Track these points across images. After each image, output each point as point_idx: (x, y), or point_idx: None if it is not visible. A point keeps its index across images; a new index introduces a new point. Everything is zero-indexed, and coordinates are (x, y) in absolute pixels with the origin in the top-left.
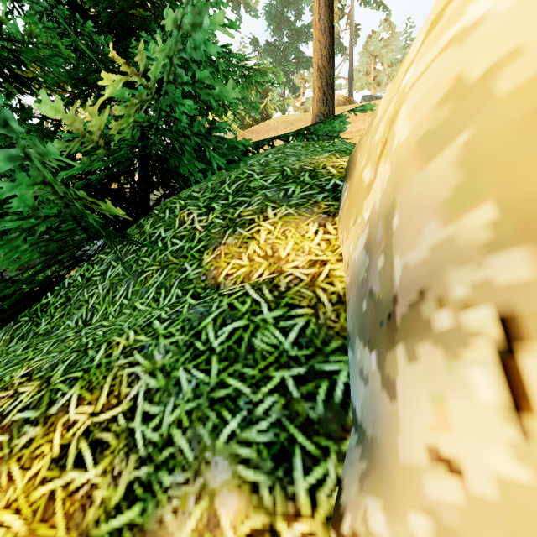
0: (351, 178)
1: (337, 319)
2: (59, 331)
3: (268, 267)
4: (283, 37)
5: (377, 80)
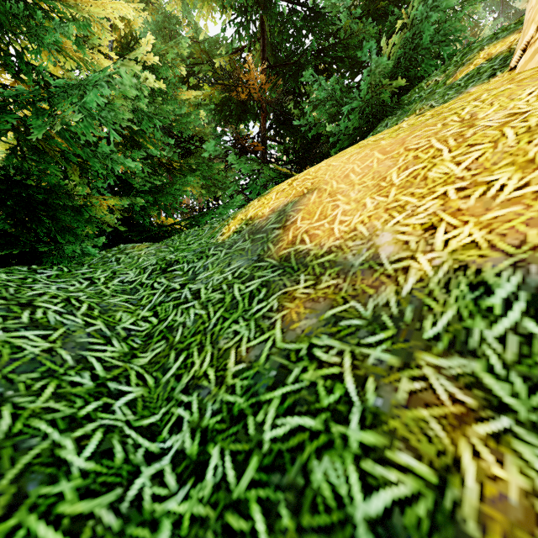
0: None
1: None
2: None
3: (485, 60)
4: None
5: None
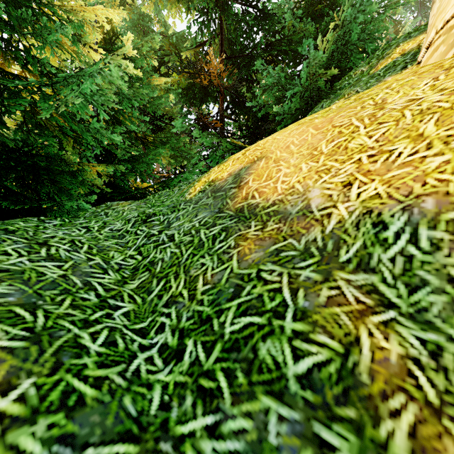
0: None
1: None
2: None
3: (400, 55)
4: None
5: None
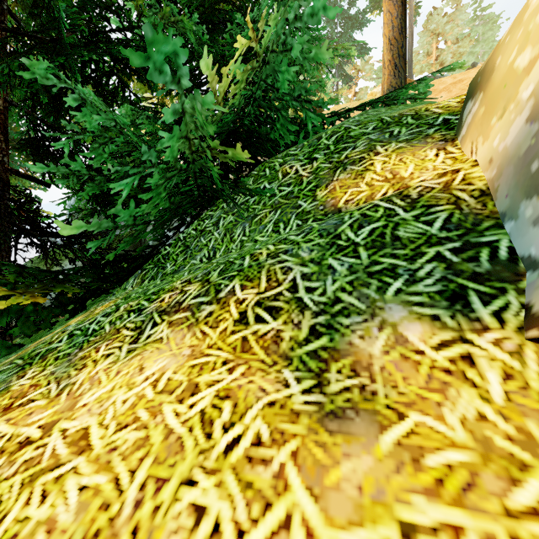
0: (485, 87)
1: (484, 207)
2: (186, 269)
3: (392, 186)
4: (335, 27)
5: (440, 60)
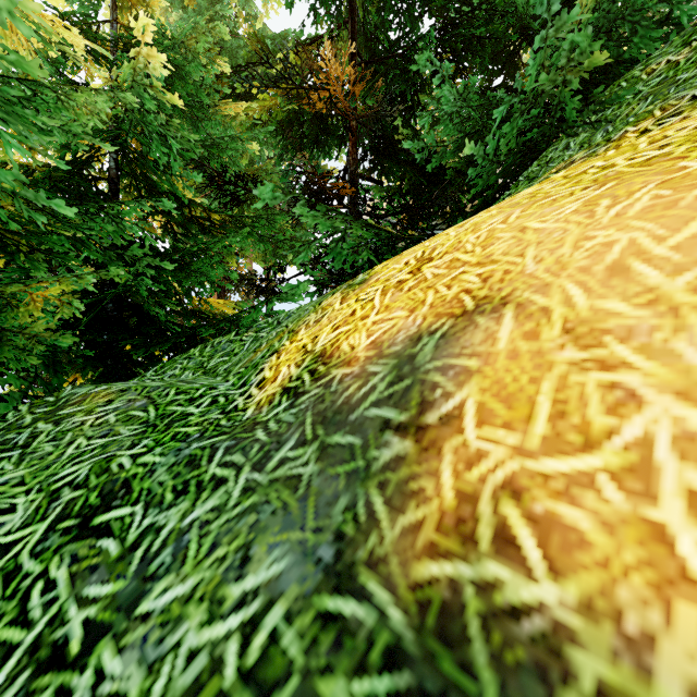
0: None
1: None
2: None
3: None
4: None
5: None
